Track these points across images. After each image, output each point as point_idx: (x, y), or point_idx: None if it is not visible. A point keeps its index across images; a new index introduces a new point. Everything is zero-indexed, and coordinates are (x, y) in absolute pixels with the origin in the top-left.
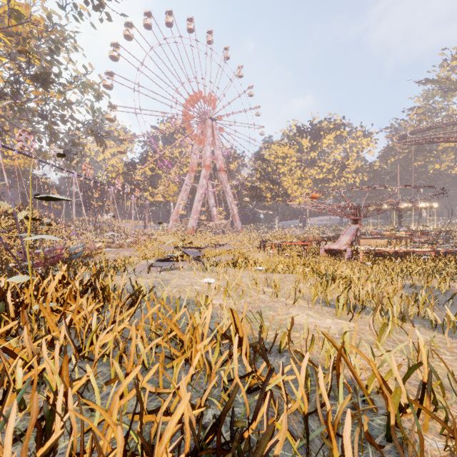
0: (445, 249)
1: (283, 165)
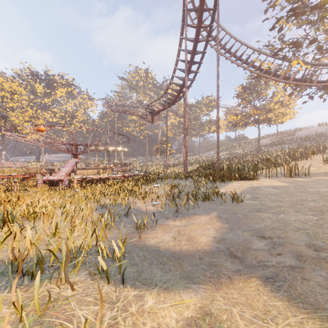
0: (129, 174)
1: (11, 100)
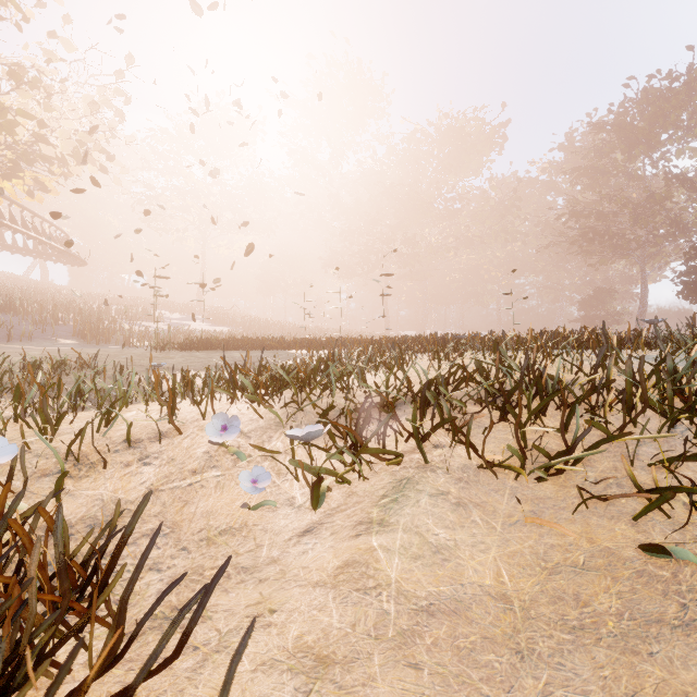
0: None
1: None
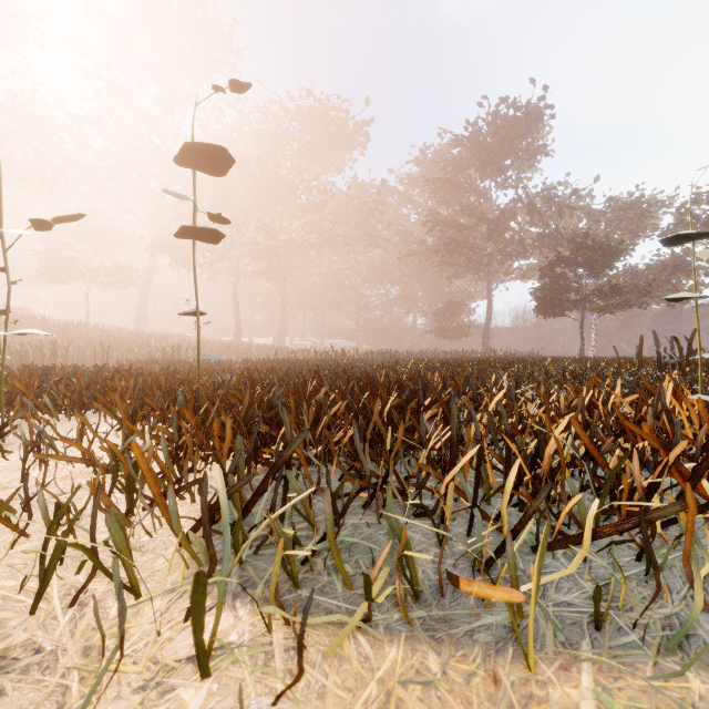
0: None
1: None
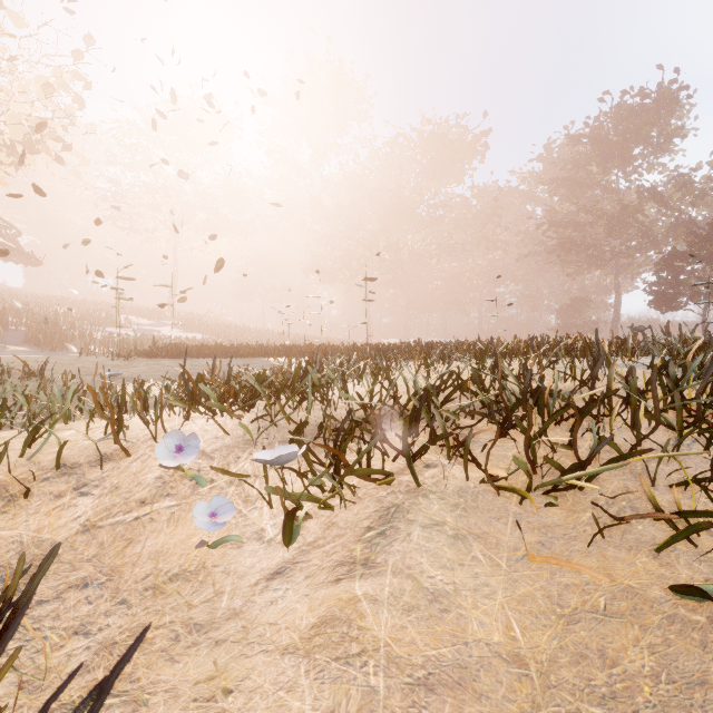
0: None
1: None
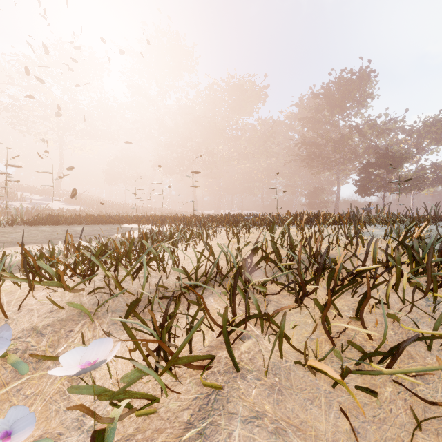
0: None
1: None
